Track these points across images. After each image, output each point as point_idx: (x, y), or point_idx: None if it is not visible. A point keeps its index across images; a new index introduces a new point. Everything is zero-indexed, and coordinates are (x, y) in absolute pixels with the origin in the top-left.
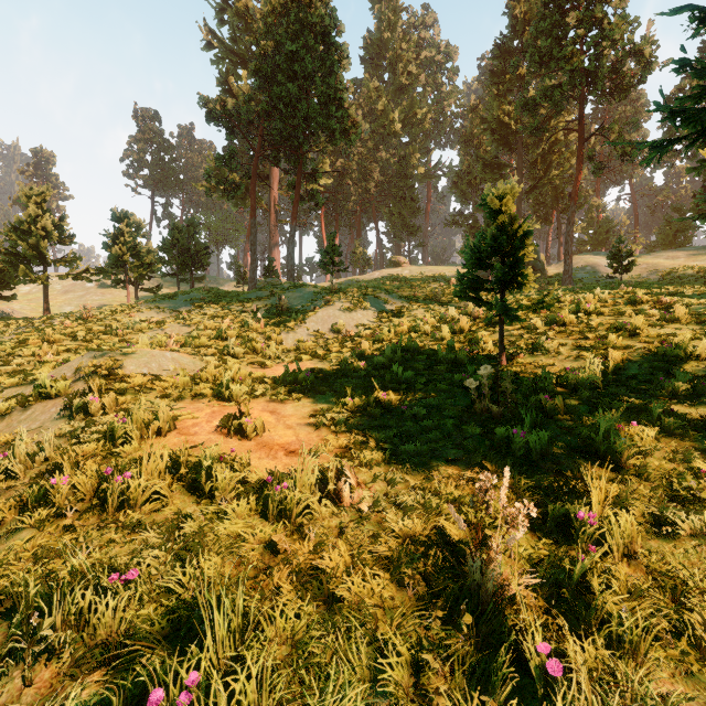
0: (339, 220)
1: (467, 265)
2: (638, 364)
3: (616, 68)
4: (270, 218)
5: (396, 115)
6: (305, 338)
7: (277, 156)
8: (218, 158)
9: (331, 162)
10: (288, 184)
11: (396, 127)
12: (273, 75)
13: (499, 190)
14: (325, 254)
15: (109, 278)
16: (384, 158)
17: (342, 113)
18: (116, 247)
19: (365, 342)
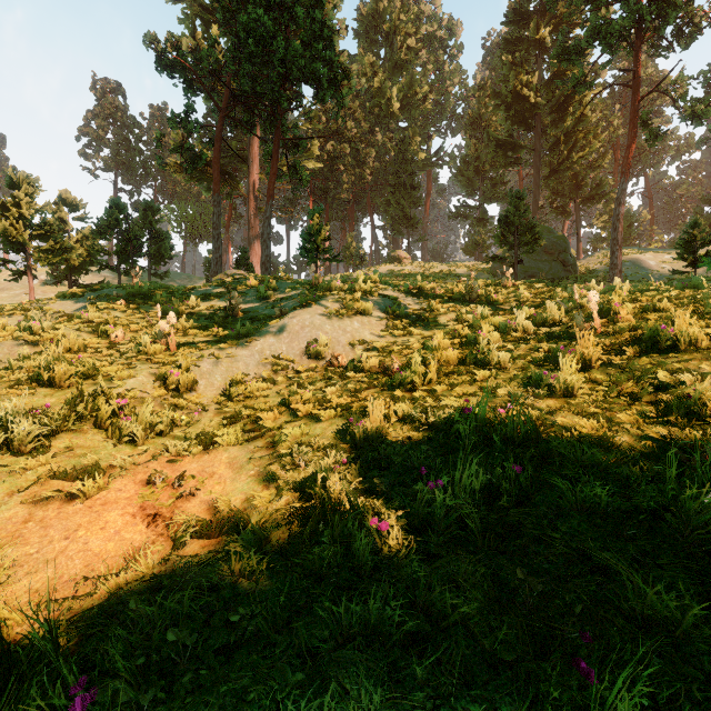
0: (329, 211)
1: None
2: None
3: None
4: (249, 206)
5: (394, 92)
6: (251, 369)
7: (250, 119)
8: (172, 117)
9: (321, 145)
10: (263, 154)
11: (394, 107)
12: (241, 8)
13: None
14: (307, 236)
15: (6, 268)
16: (380, 141)
17: (331, 54)
18: (4, 222)
19: (376, 403)
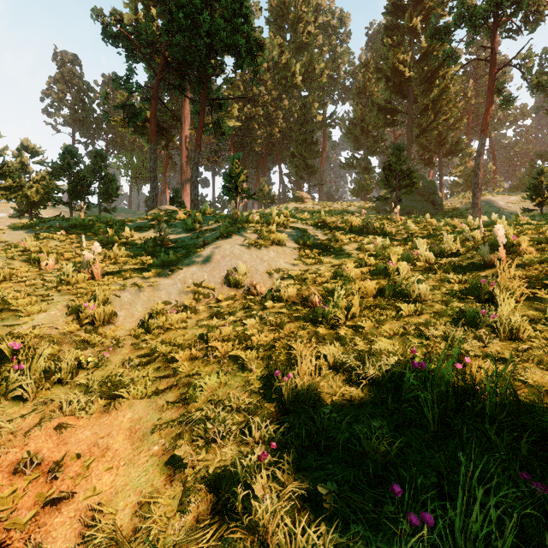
0: (246, 161)
1: None
2: None
3: None
4: (182, 155)
5: (298, 67)
6: (173, 297)
7: (181, 83)
8: (116, 79)
9: (239, 108)
10: (192, 111)
11: (297, 79)
12: None
13: None
14: (228, 178)
15: None
16: (287, 106)
17: (248, 28)
18: None
19: (306, 352)
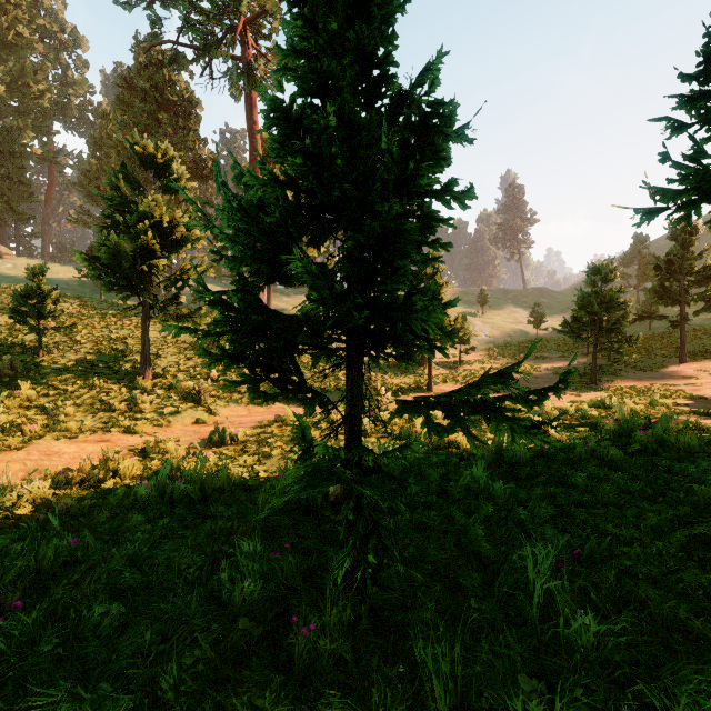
0: None
1: (15, 303)
2: (111, 356)
3: (195, 164)
4: None
5: None
6: None
7: None
8: None
9: None
10: None
11: None
12: None
13: (35, 268)
14: None
15: None
16: None
17: None
18: None
19: None
